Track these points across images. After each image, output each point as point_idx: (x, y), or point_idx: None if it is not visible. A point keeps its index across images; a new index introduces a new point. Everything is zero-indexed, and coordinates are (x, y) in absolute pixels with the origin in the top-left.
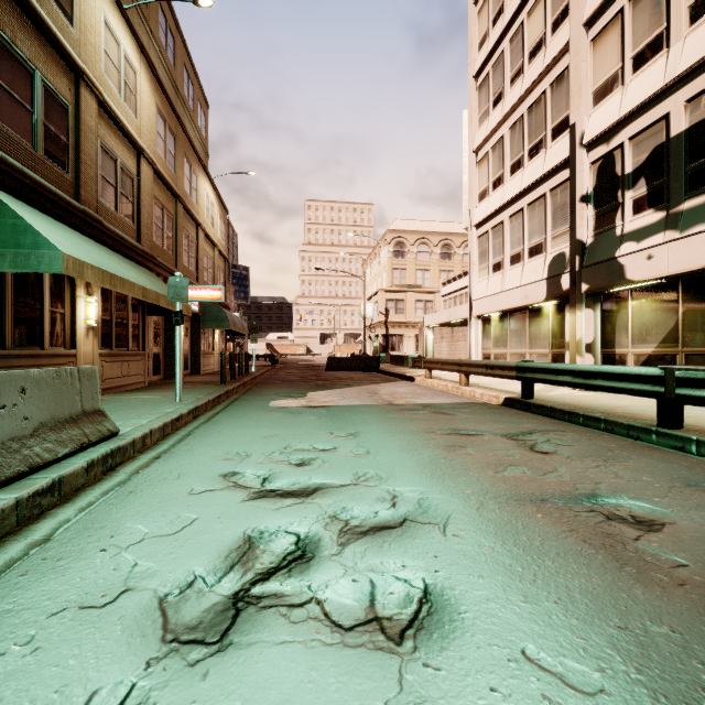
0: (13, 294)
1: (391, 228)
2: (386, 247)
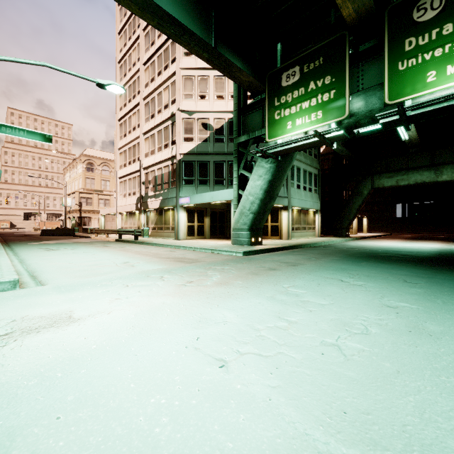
0: None
1: (85, 153)
2: (81, 164)
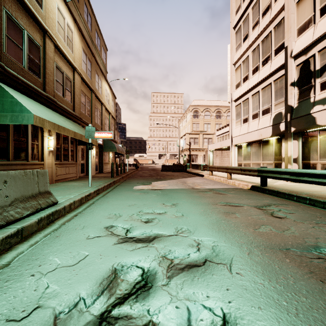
0: (13, 135)
1: (192, 104)
2: (189, 113)
